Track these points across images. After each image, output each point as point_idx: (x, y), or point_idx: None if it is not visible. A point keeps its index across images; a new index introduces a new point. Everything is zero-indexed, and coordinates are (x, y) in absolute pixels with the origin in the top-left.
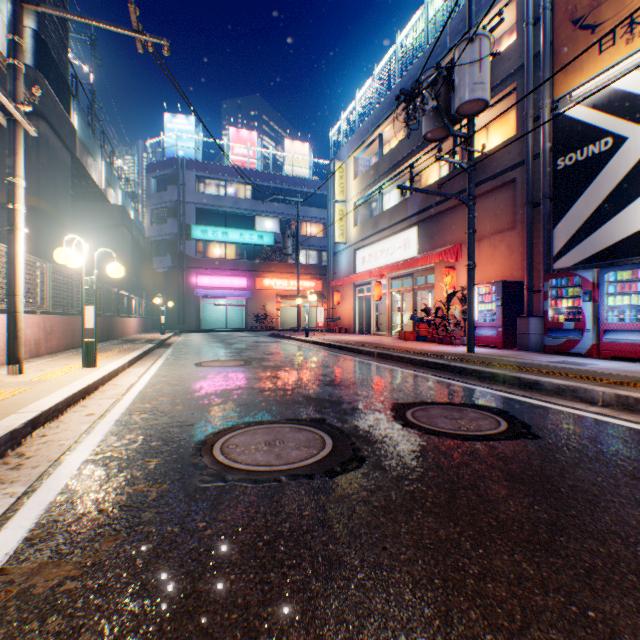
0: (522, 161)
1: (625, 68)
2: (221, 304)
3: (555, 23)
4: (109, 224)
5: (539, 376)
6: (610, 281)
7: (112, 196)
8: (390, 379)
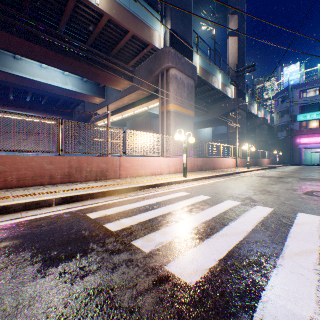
0: None
1: None
2: (315, 151)
3: None
4: (258, 125)
5: None
6: None
7: (259, 115)
8: None
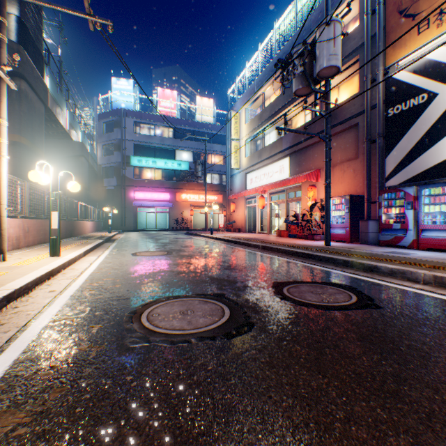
0: (363, 110)
1: (436, 44)
2: (151, 211)
3: (386, 13)
4: (72, 155)
5: (377, 262)
6: (426, 195)
7: (74, 135)
8: (271, 264)
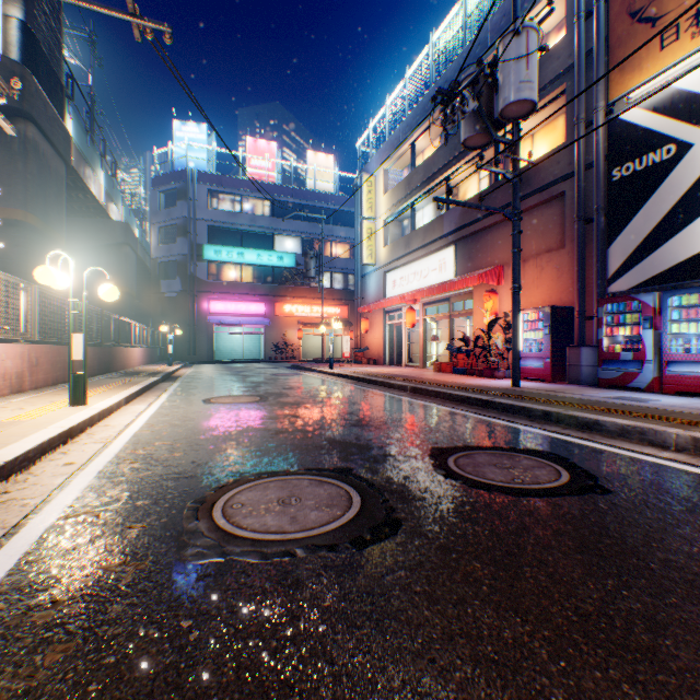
0: (572, 172)
1: (690, 66)
2: (236, 332)
3: (610, 16)
4: (110, 243)
5: (599, 415)
6: (674, 306)
7: (114, 212)
8: (426, 418)
